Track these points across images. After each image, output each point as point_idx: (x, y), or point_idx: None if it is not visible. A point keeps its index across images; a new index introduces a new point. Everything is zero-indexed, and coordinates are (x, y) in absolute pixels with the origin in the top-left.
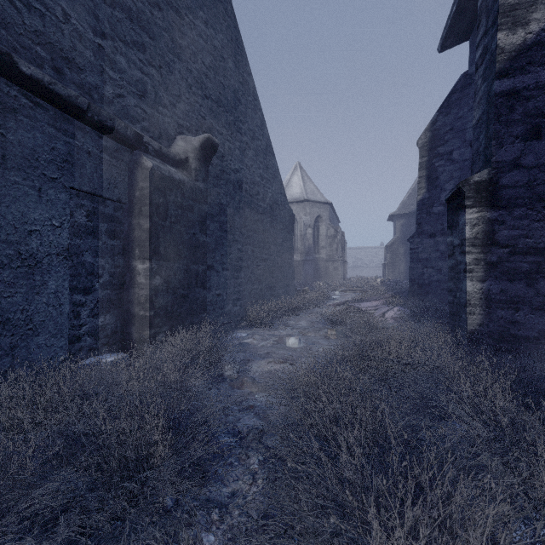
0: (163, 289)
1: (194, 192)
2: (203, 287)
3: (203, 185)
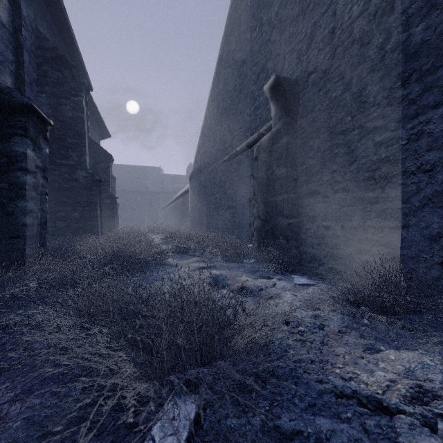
0: (257, 216)
1: (272, 139)
2: (281, 215)
3: (281, 122)
